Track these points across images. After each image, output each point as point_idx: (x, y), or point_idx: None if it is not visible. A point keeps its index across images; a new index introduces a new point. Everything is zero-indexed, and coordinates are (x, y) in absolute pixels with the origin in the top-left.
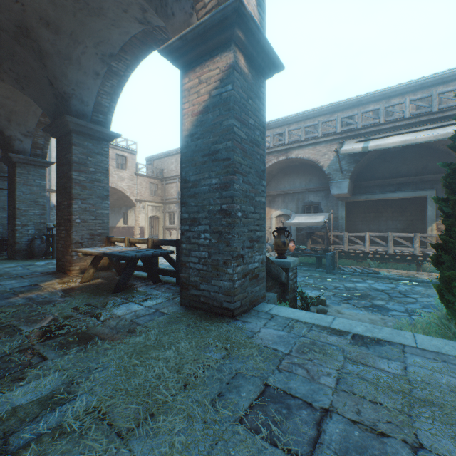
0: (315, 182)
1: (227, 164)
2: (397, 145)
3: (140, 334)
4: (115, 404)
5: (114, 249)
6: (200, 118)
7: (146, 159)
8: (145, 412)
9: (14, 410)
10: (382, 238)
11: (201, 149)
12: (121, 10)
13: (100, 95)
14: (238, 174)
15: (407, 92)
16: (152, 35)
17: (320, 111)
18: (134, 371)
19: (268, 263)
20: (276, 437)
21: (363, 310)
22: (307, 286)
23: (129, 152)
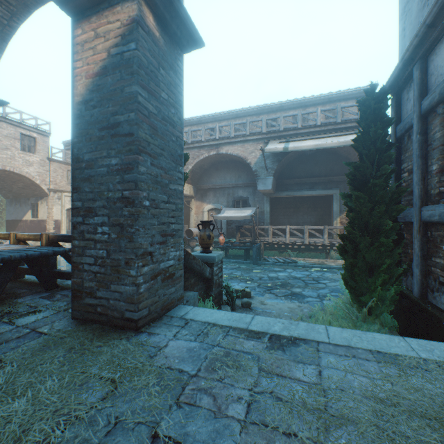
0: (244, 178)
1: (130, 141)
2: (312, 148)
3: None
4: None
5: None
6: (97, 81)
7: (63, 144)
8: None
9: None
10: (300, 230)
11: (99, 121)
12: None
13: None
14: (145, 155)
15: (319, 103)
16: None
17: (248, 111)
18: None
19: (190, 259)
20: None
21: (284, 299)
22: (235, 279)
23: (39, 133)
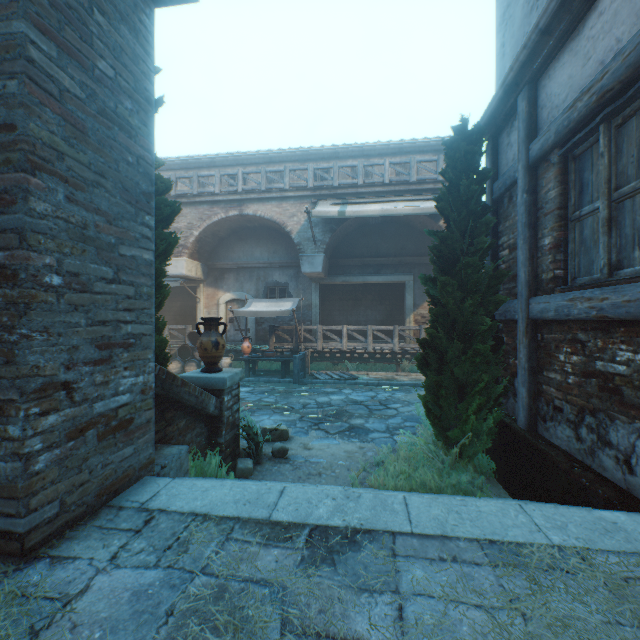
0: (283, 255)
1: (7, 142)
2: (378, 215)
3: None
4: None
5: None
6: None
7: None
8: None
9: None
10: (362, 332)
11: None
12: None
13: None
14: (49, 177)
15: (387, 154)
16: None
17: (288, 155)
18: None
19: (175, 387)
20: None
21: (338, 437)
22: (265, 409)
23: None
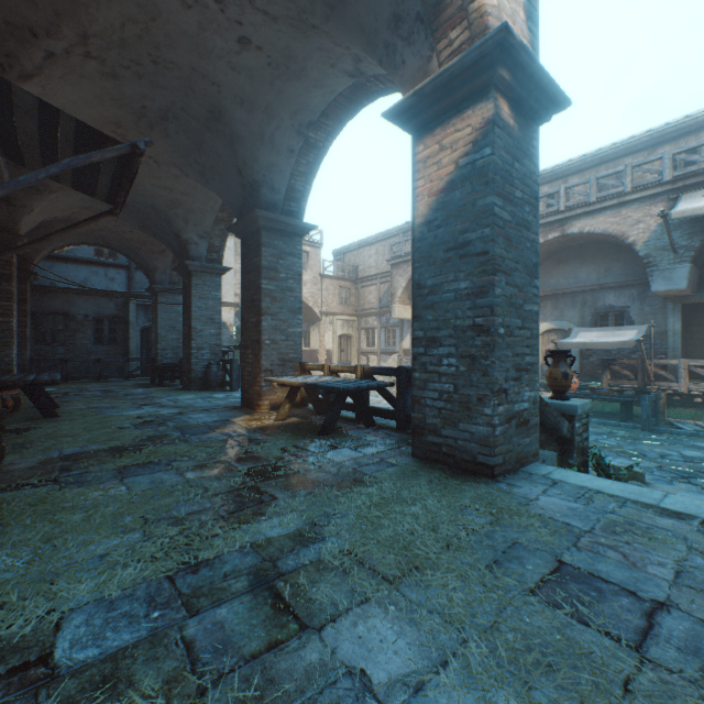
0: (618, 272)
1: (483, 261)
2: None
3: (371, 485)
4: (370, 551)
5: (315, 379)
6: (441, 199)
7: (333, 254)
8: (407, 564)
9: (268, 540)
10: None
11: (443, 242)
12: (327, 66)
13: (293, 177)
14: (499, 274)
15: None
16: (363, 89)
17: (627, 147)
18: (379, 522)
19: (541, 406)
20: (584, 616)
21: None
22: (604, 450)
23: (311, 246)
